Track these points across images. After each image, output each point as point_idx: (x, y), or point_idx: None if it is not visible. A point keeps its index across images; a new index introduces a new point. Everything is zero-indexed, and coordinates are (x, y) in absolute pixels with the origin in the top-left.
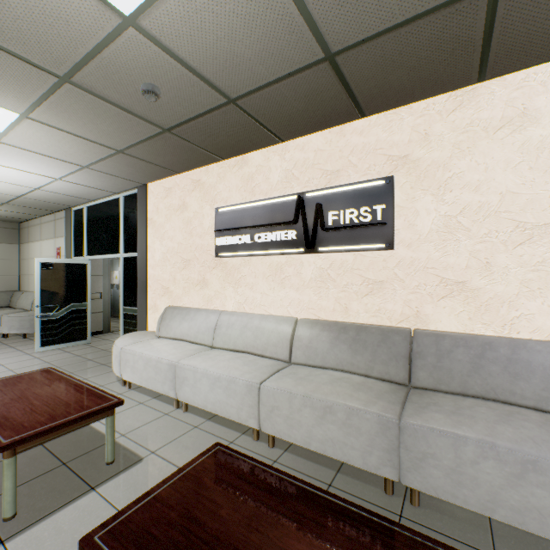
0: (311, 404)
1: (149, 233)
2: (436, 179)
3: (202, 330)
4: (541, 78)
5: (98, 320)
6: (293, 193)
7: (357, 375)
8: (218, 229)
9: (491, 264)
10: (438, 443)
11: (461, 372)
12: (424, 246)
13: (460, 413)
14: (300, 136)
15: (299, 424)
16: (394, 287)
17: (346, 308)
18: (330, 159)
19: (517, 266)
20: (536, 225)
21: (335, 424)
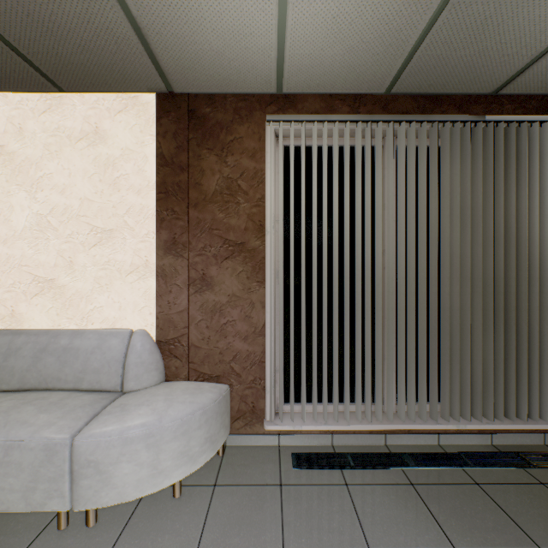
0: None
1: None
2: (31, 176)
3: None
4: (108, 105)
5: None
6: None
7: None
8: None
9: (74, 262)
10: None
11: (22, 368)
12: (19, 243)
13: None
14: None
15: None
16: None
17: None
18: None
19: (93, 265)
20: (105, 230)
21: None
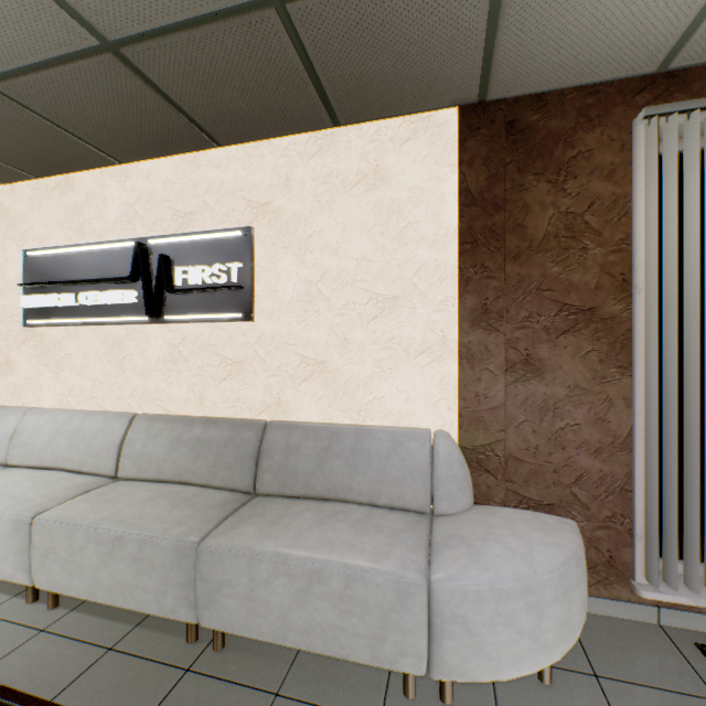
0: (98, 537)
1: None
2: (298, 236)
3: None
4: (392, 134)
5: None
6: (134, 238)
7: (198, 487)
8: (28, 282)
9: (349, 340)
10: (235, 565)
11: (306, 470)
12: (286, 317)
13: (278, 523)
14: (143, 158)
15: (82, 568)
16: (255, 369)
17: (202, 397)
18: (183, 196)
19: (372, 343)
20: (388, 297)
21: (125, 562)
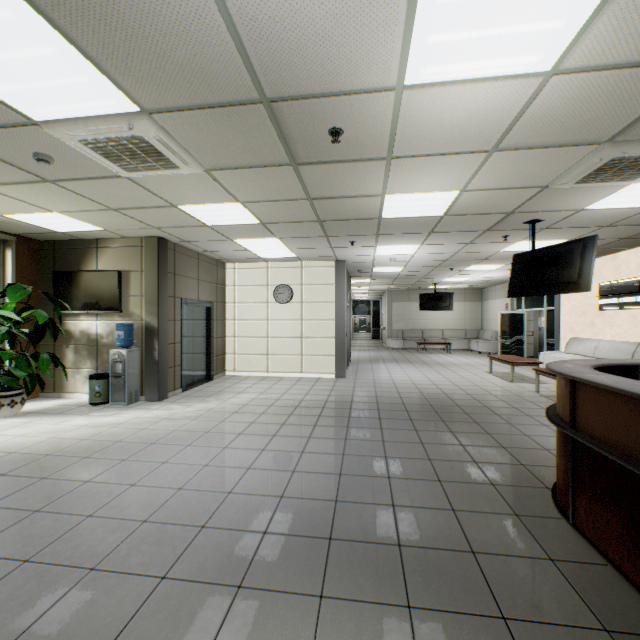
0: None
1: (560, 296)
2: None
3: (587, 349)
4: None
5: (529, 349)
6: (639, 276)
7: None
8: (599, 294)
9: None
10: None
11: None
12: None
13: None
14: None
15: None
16: None
17: None
18: None
19: None
20: None
21: None
